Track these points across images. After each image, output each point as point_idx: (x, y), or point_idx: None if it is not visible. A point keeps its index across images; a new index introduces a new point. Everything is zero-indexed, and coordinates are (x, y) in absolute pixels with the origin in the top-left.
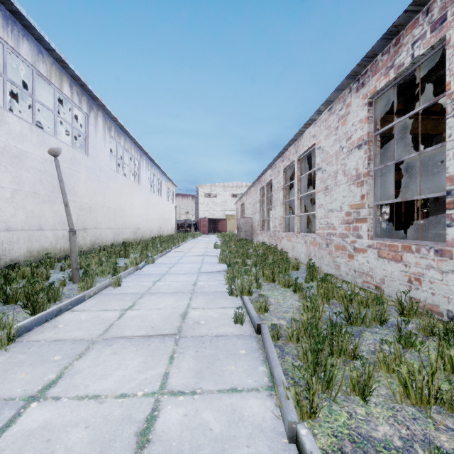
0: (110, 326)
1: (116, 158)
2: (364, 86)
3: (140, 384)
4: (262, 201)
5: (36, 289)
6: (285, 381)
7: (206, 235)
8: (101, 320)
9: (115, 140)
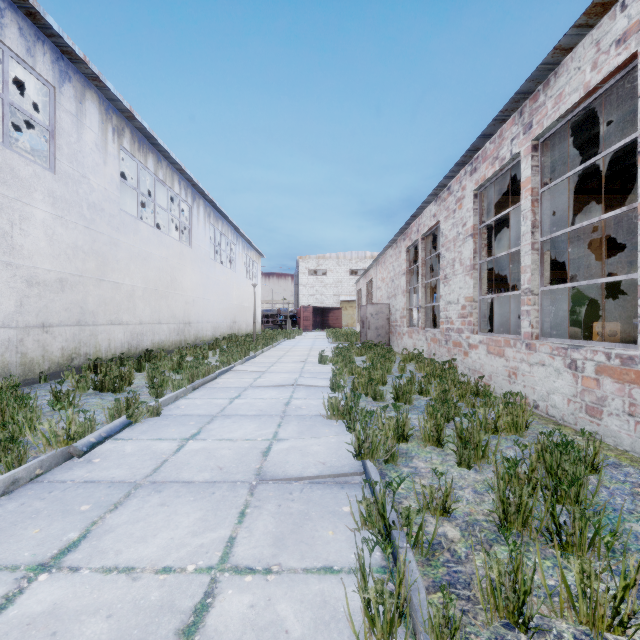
0: None
1: (137, 192)
2: None
3: None
4: (411, 273)
5: None
6: None
7: (309, 334)
8: None
9: (135, 159)
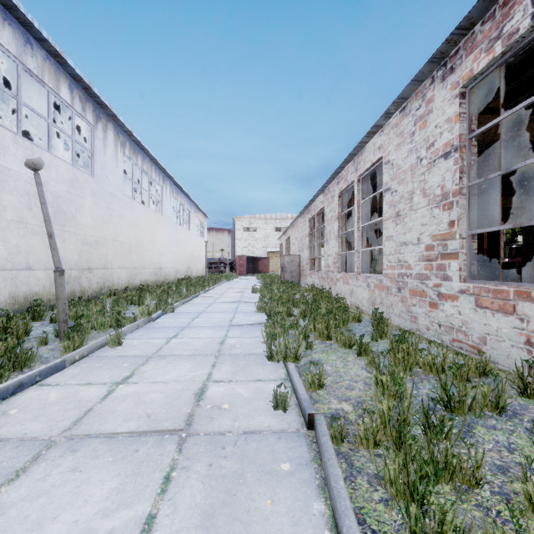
0: (86, 413)
1: (132, 182)
2: (455, 71)
3: None
4: (312, 235)
5: None
6: None
7: (243, 277)
8: (76, 402)
9: (131, 160)
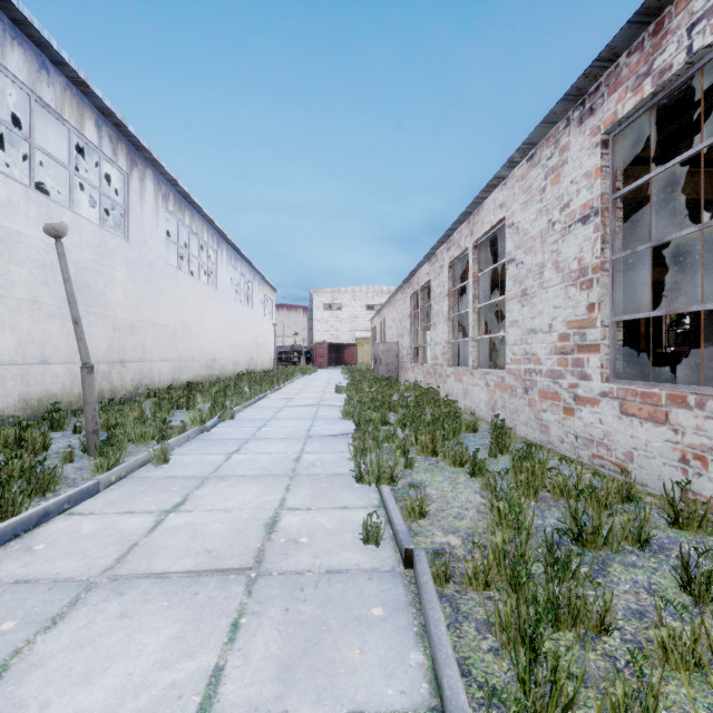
0: (130, 549)
1: (177, 246)
2: (595, 112)
3: (158, 699)
4: (415, 316)
5: (14, 470)
6: (468, 709)
7: (324, 371)
8: (117, 536)
9: (176, 217)
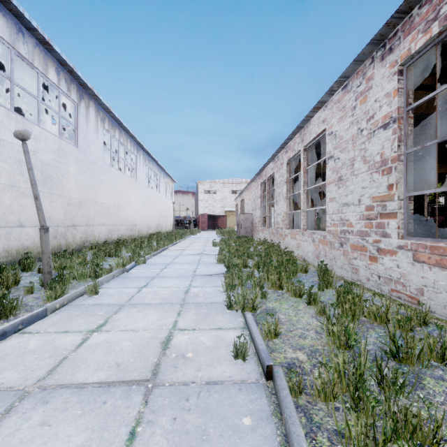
0: (60, 362)
1: (110, 151)
2: (393, 51)
3: None
4: (263, 197)
5: None
6: None
7: (205, 232)
8: (53, 351)
9: (110, 133)
